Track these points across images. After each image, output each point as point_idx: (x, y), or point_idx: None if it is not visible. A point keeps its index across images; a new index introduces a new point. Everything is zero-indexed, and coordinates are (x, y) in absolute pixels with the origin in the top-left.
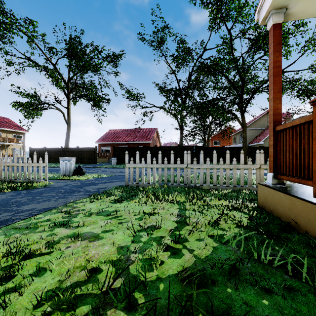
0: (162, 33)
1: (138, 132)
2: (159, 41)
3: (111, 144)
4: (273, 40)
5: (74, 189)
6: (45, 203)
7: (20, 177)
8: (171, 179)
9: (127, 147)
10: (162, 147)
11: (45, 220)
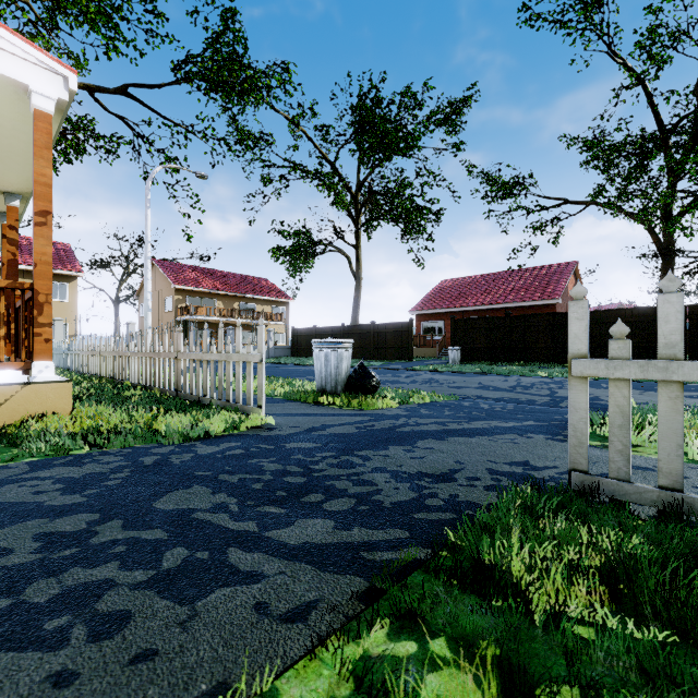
0: None
1: (516, 279)
2: (586, 2)
3: (446, 314)
4: None
5: (315, 469)
6: None
7: (213, 392)
8: None
9: (490, 319)
10: (607, 313)
11: None
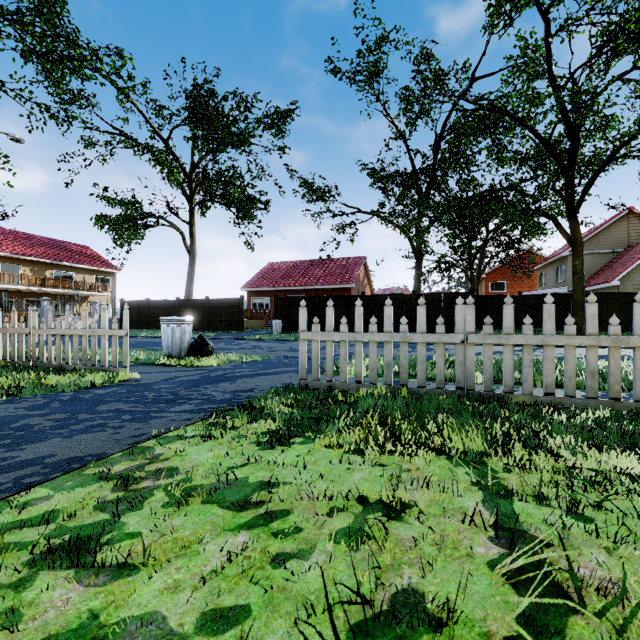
0: (378, 52)
1: (325, 266)
2: (370, 71)
3: (272, 292)
4: None
5: (178, 393)
6: (86, 436)
7: (77, 360)
8: (419, 374)
9: (304, 298)
10: (378, 297)
11: (40, 516)
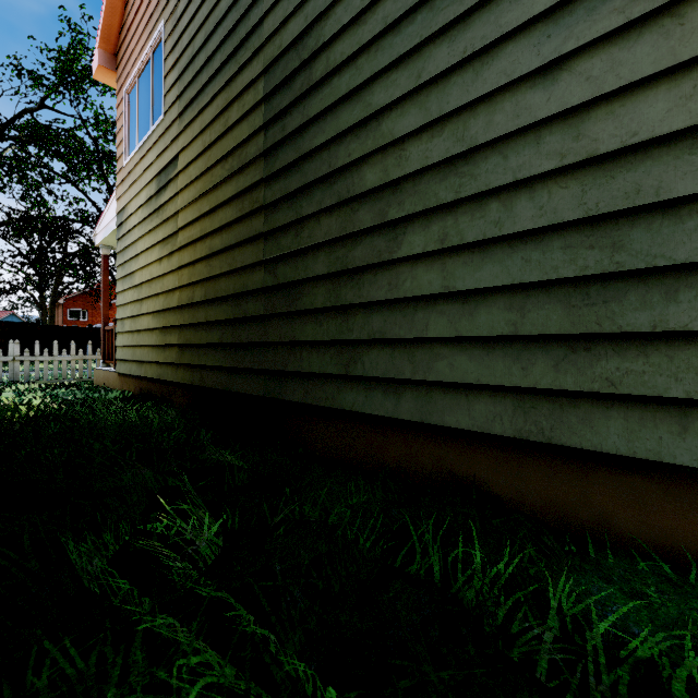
0: None
1: None
2: None
3: None
4: (104, 266)
5: None
6: None
7: None
8: None
9: None
10: None
11: None
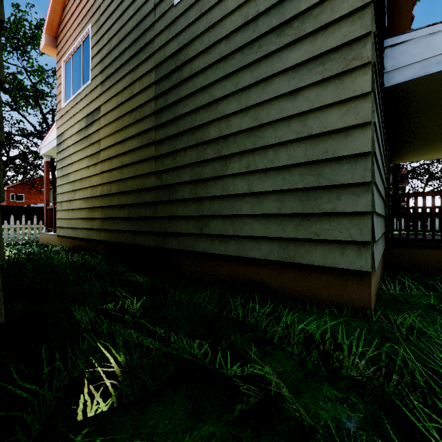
0: None
1: None
2: None
3: None
4: (46, 168)
5: None
6: None
7: None
8: None
9: None
10: None
11: None
